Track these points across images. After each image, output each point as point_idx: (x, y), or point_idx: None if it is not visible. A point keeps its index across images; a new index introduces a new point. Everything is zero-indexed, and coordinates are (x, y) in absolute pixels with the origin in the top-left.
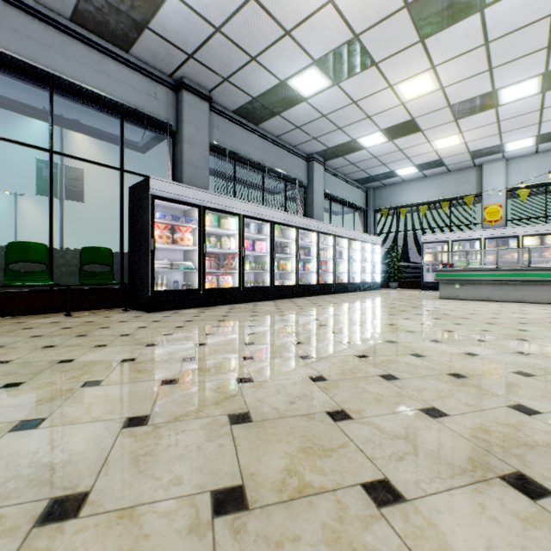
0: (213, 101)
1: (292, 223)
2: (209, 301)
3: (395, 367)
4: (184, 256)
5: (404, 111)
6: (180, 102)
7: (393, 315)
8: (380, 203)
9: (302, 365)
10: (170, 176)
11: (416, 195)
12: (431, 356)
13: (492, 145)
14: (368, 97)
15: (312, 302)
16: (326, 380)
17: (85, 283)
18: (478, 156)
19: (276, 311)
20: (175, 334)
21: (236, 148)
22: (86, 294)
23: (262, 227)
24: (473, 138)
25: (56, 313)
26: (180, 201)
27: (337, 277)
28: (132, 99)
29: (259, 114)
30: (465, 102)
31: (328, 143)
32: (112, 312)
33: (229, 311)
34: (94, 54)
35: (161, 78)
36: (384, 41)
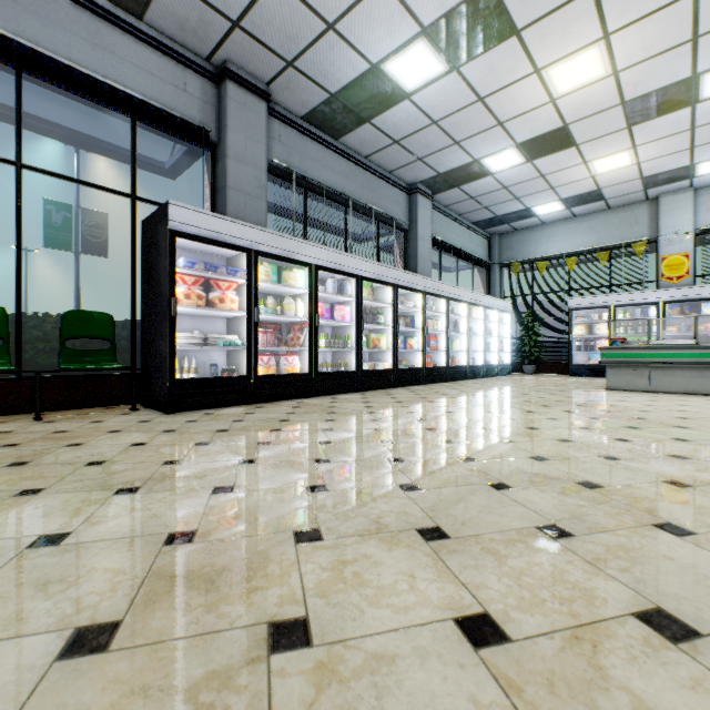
0: (272, 100)
1: (388, 279)
2: (264, 395)
3: (654, 575)
4: (227, 326)
5: (553, 113)
6: (222, 98)
7: (556, 420)
8: (509, 255)
9: (430, 565)
10: (208, 210)
11: (560, 242)
12: (709, 534)
13: (676, 167)
14: (501, 91)
15: (419, 395)
16: (507, 641)
17: (63, 368)
18: (654, 184)
19: (366, 411)
20: (185, 461)
21: (306, 171)
22: (75, 383)
23: (344, 284)
24: (650, 155)
25: (23, 415)
26: (217, 242)
27: (452, 358)
28: (148, 90)
29: (340, 122)
30: (647, 96)
31: (439, 166)
32: (112, 412)
33: (292, 411)
34: (87, 18)
35: (194, 62)
36: None
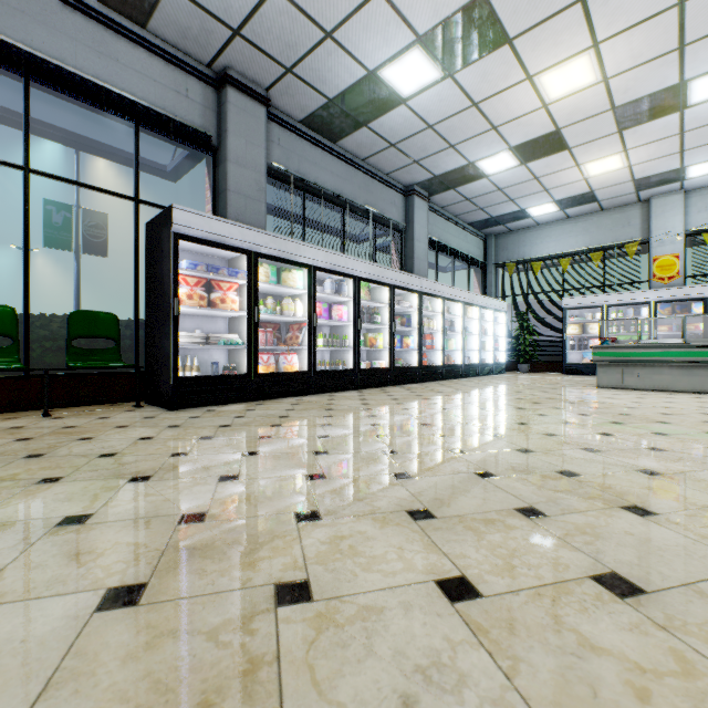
0: (271, 105)
1: (384, 279)
2: (264, 392)
3: (614, 547)
4: (228, 325)
5: (546, 118)
6: (223, 103)
7: (545, 416)
8: (505, 255)
9: (417, 539)
10: (209, 212)
11: (554, 243)
12: (669, 515)
13: (667, 170)
14: (494, 96)
15: (415, 393)
16: (479, 597)
17: (71, 366)
18: (645, 186)
19: (362, 408)
20: (192, 453)
21: (305, 174)
22: (80, 381)
23: (341, 285)
24: (641, 158)
25: (32, 411)
26: (219, 244)
27: (447, 357)
28: (151, 96)
29: (338, 126)
30: (637, 101)
31: (435, 168)
32: (117, 408)
33: (291, 407)
34: (93, 27)
35: (195, 68)
36: (525, 2)
